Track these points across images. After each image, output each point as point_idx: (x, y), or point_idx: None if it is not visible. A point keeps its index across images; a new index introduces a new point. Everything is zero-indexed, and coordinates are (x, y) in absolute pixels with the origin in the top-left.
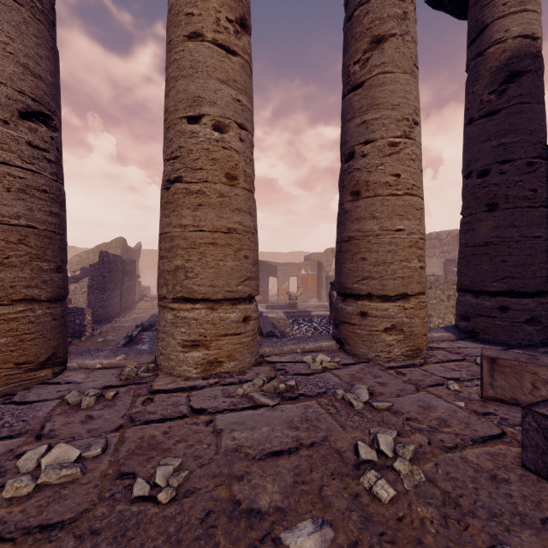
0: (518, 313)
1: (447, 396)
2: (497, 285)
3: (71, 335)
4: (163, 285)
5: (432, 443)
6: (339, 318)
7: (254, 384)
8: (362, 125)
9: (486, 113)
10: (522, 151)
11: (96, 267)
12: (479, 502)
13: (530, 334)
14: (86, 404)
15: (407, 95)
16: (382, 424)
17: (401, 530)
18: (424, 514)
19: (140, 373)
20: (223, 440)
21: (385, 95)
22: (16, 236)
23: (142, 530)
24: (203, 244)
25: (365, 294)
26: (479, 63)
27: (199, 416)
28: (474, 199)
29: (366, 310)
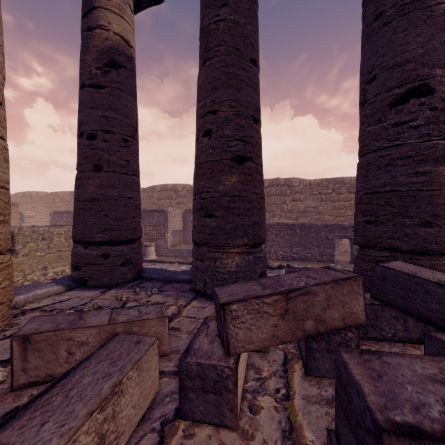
0: (116, 258)
1: None
2: (102, 236)
3: None
4: None
5: None
6: None
7: None
8: None
9: (94, 84)
10: (120, 128)
11: None
12: None
13: (125, 273)
14: None
15: None
16: None
17: None
18: None
19: None
20: None
21: None
22: None
23: None
24: None
25: None
26: (89, 37)
27: None
28: (85, 157)
29: None
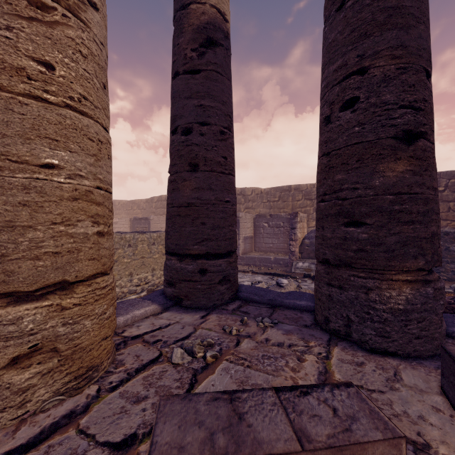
0: (214, 275)
1: None
2: (198, 248)
3: None
4: None
5: None
6: None
7: None
8: None
9: (190, 69)
10: (217, 118)
11: None
12: None
13: (223, 293)
14: None
15: None
16: None
17: None
18: None
19: None
20: None
21: None
22: None
23: None
24: None
25: None
26: (184, 16)
27: None
28: (179, 156)
29: None
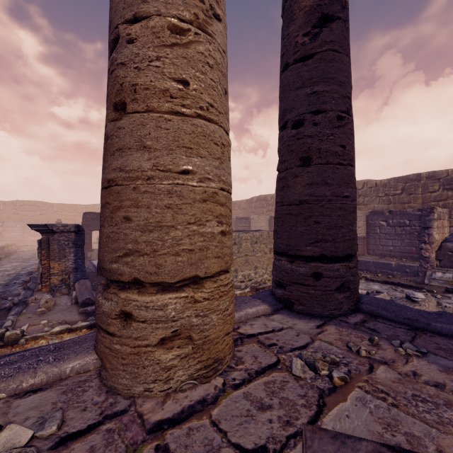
0: (330, 281)
1: None
2: (311, 249)
3: None
4: None
5: None
6: (95, 320)
7: None
8: None
9: (301, 57)
10: (333, 103)
11: None
12: None
13: (341, 302)
14: None
15: None
16: None
17: None
18: None
19: None
20: None
21: None
22: None
23: None
24: None
25: (130, 281)
26: (294, 2)
27: None
28: (290, 152)
29: (130, 310)
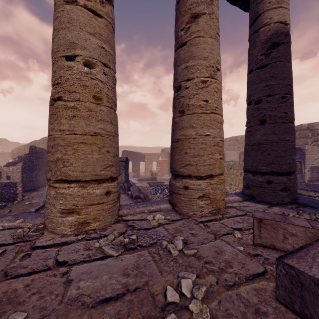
0: (277, 185)
1: (233, 243)
2: (265, 168)
3: (7, 200)
4: (49, 171)
5: (219, 283)
6: (172, 190)
7: (108, 239)
8: (185, 69)
9: (259, 66)
10: (279, 90)
11: (27, 156)
12: None
13: (283, 197)
14: None
15: (212, 51)
16: (188, 267)
17: None
18: None
19: (30, 233)
20: (70, 290)
21: (199, 50)
22: None
23: None
24: (76, 143)
25: (187, 175)
26: (256, 37)
27: (60, 268)
28: (253, 117)
29: (188, 185)
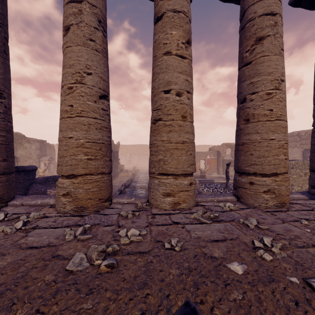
0: None
1: (300, 226)
2: None
3: None
4: (153, 167)
5: (291, 244)
6: (237, 185)
7: (198, 214)
8: (250, 84)
9: None
10: None
11: None
12: (313, 266)
13: None
14: (129, 216)
15: (277, 66)
16: (264, 235)
17: (275, 269)
18: (286, 266)
19: (144, 206)
20: (192, 234)
21: (264, 68)
22: (99, 147)
23: (173, 257)
24: (172, 149)
25: (252, 173)
26: None
27: (178, 225)
28: None
29: (253, 181)
